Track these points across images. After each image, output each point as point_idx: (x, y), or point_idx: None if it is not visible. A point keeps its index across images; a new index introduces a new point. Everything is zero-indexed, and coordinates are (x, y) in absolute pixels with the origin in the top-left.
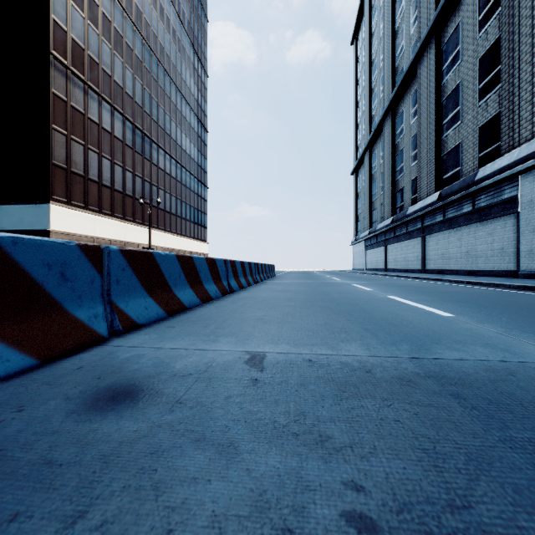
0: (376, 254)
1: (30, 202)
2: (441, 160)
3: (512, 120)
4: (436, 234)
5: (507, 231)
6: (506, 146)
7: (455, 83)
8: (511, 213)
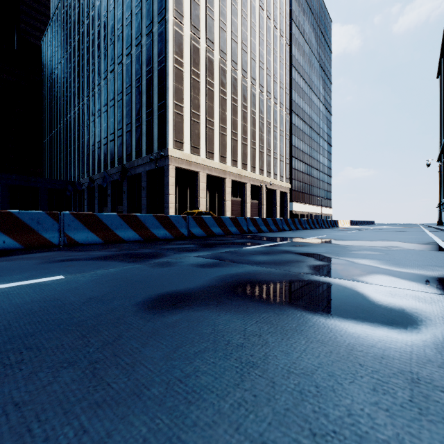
0: (443, 214)
1: None
2: None
3: None
4: None
5: None
6: None
7: None
8: None
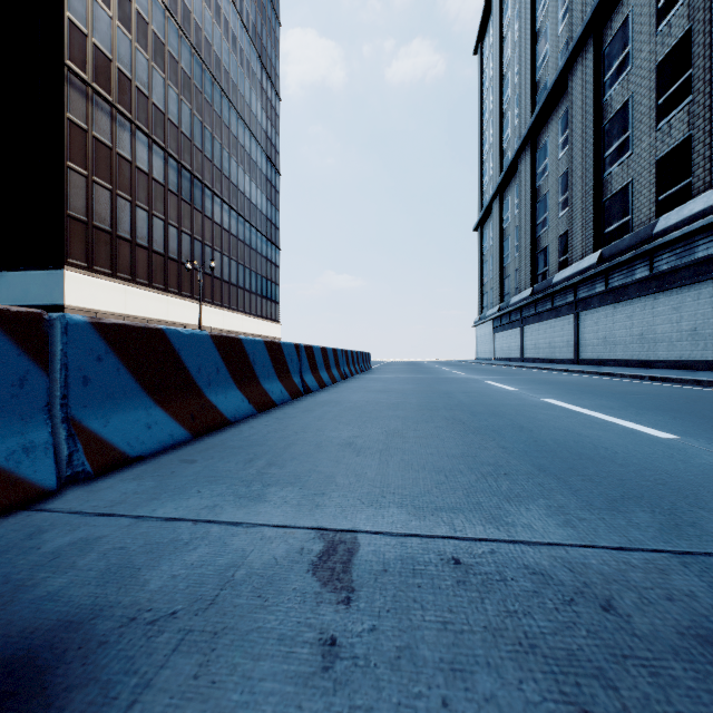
0: (509, 338)
1: (37, 268)
2: (602, 206)
3: (709, 147)
4: (596, 310)
5: (702, 305)
6: (700, 184)
7: (622, 98)
8: (708, 279)
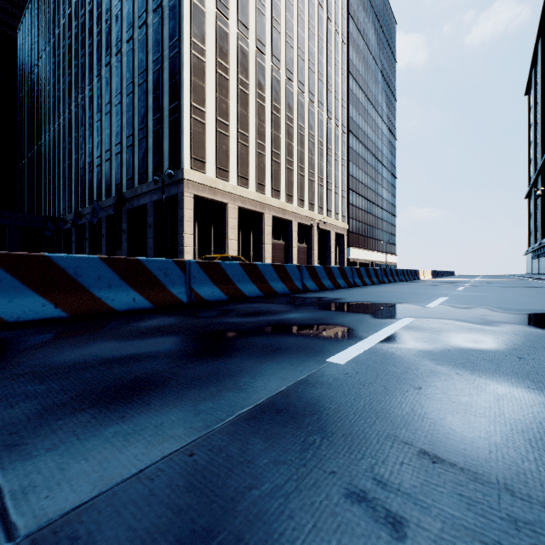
0: (535, 263)
1: None
2: None
3: None
4: None
5: None
6: None
7: None
8: None
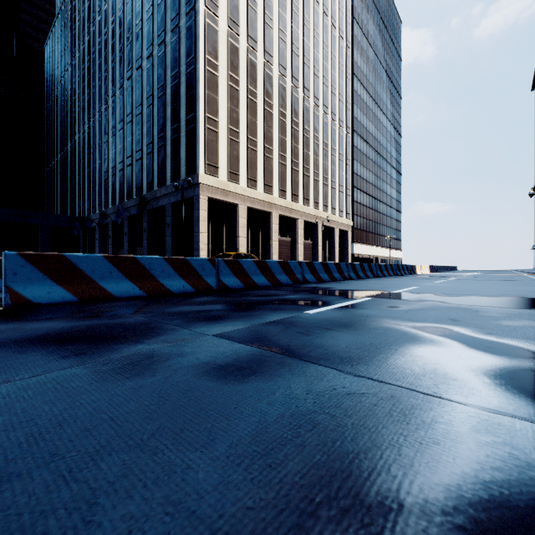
0: None
1: None
2: None
3: None
4: None
5: None
6: None
7: None
8: None
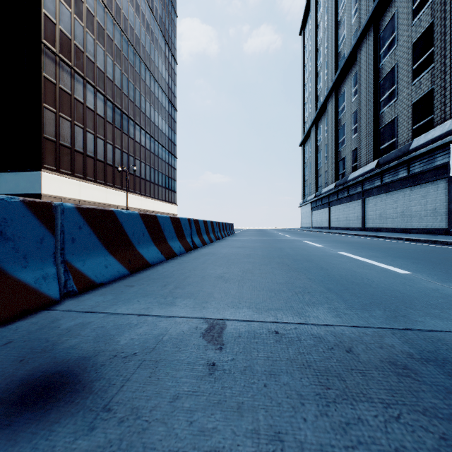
0: (321, 214)
1: (24, 170)
2: (379, 132)
3: (443, 96)
4: (375, 197)
5: (439, 194)
6: (438, 119)
7: (391, 65)
8: (443, 178)
